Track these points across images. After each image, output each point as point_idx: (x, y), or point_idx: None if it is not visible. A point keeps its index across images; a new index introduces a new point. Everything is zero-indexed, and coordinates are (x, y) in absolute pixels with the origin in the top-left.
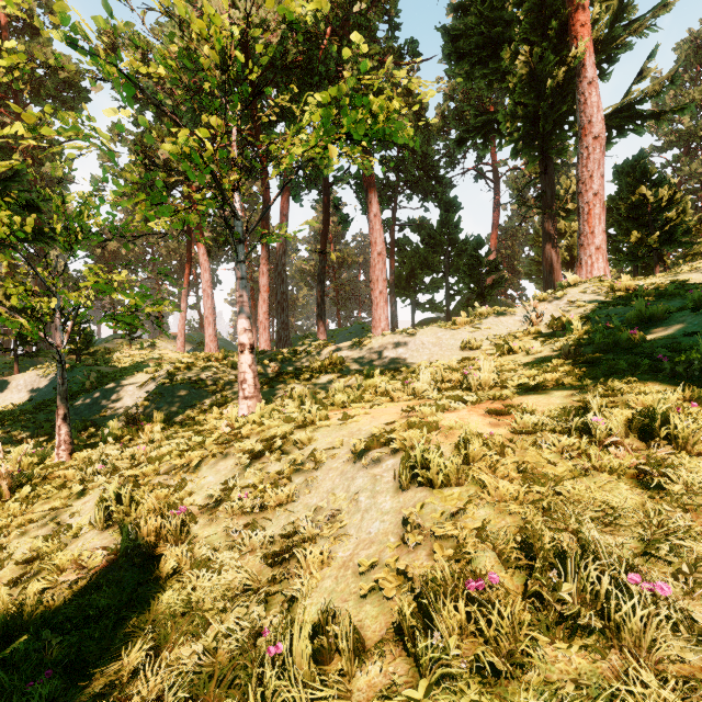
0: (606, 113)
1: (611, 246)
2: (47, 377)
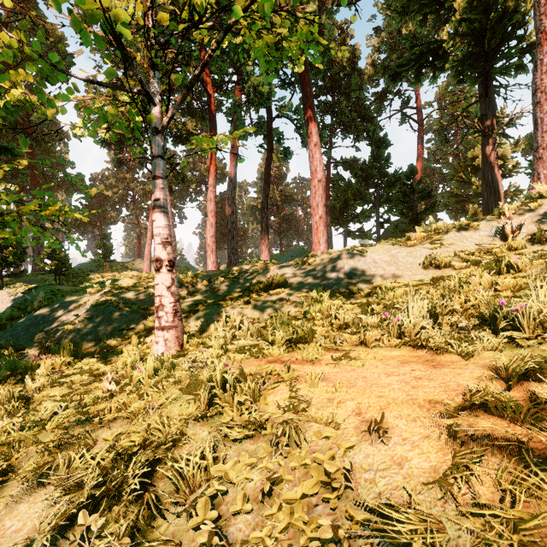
0: None
1: None
2: (16, 296)
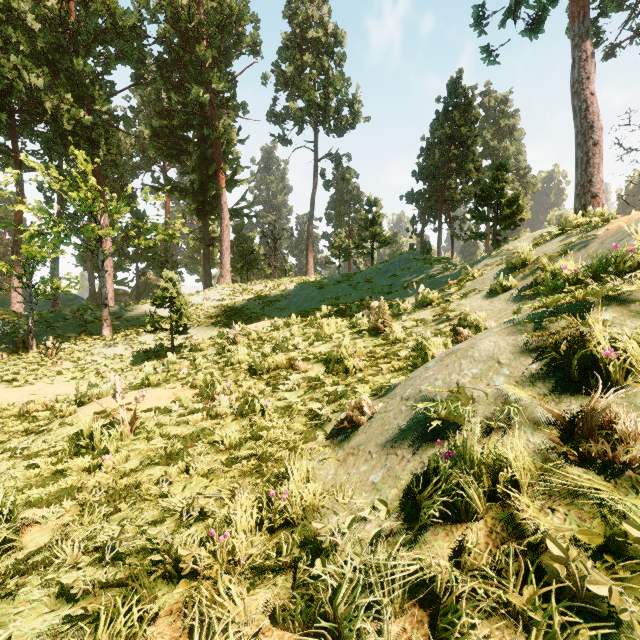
0: (230, 209)
1: (232, 264)
2: None
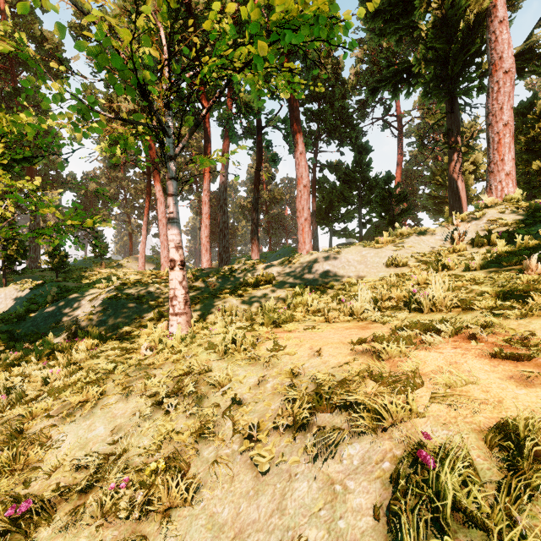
0: None
1: None
2: (23, 291)
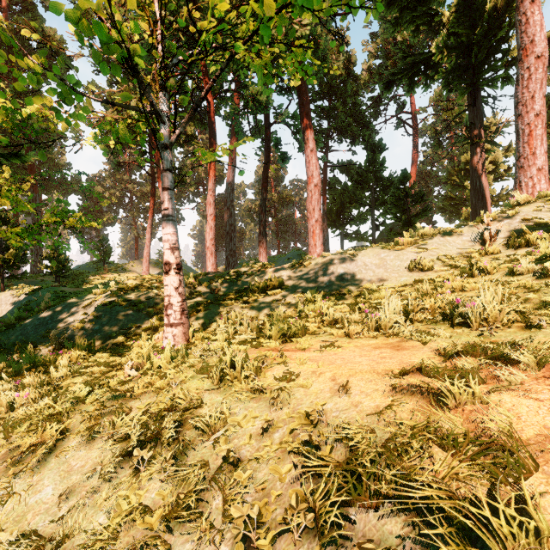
0: None
1: None
2: (19, 297)
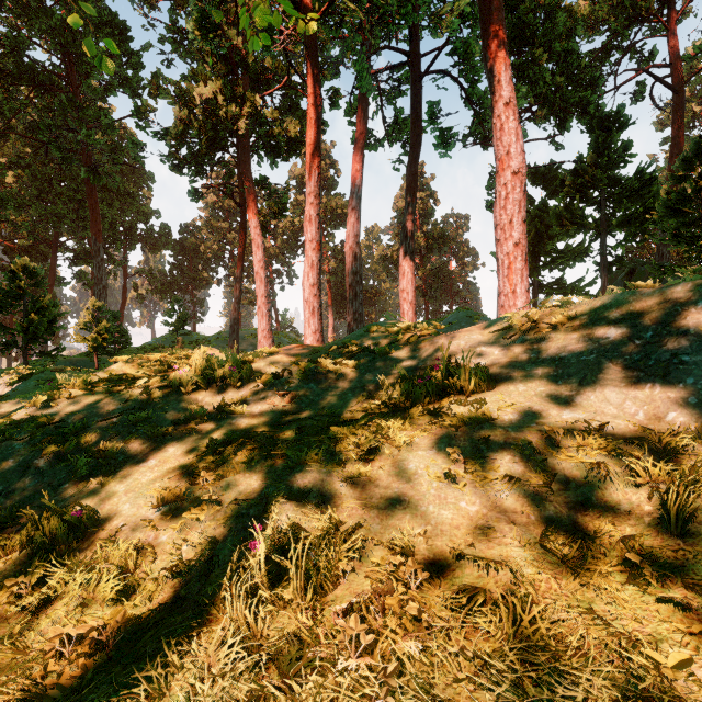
0: None
1: None
2: (11, 387)
